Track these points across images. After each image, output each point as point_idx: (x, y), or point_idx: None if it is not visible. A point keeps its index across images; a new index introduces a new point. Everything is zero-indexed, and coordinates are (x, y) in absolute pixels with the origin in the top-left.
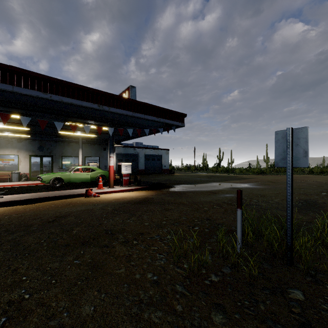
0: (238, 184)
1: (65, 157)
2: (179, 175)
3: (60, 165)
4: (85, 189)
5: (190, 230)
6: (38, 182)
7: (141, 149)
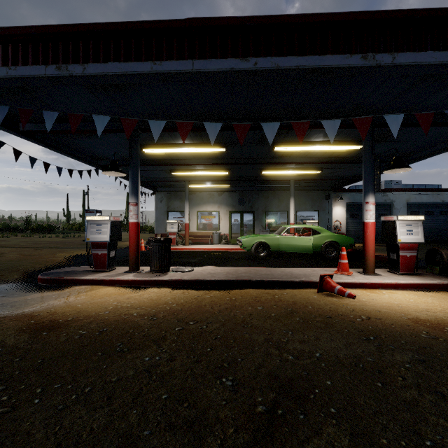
0: None
1: (270, 212)
2: None
3: (263, 224)
4: (310, 269)
5: None
6: (237, 246)
7: (398, 193)
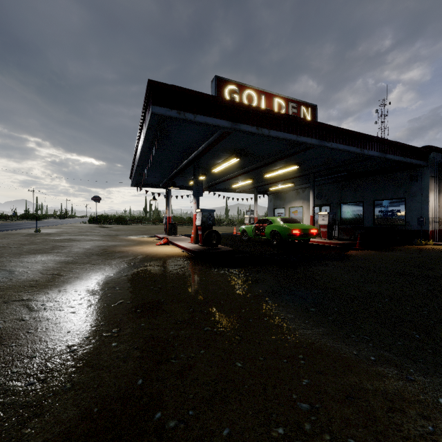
0: None
1: (345, 204)
2: None
3: (337, 217)
4: None
5: None
6: None
7: None
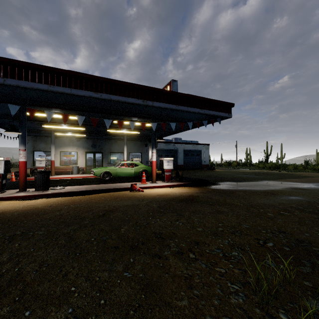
0: (300, 184)
1: (113, 153)
2: (220, 171)
3: (108, 160)
4: (130, 183)
5: (262, 247)
6: (91, 175)
7: (180, 144)
